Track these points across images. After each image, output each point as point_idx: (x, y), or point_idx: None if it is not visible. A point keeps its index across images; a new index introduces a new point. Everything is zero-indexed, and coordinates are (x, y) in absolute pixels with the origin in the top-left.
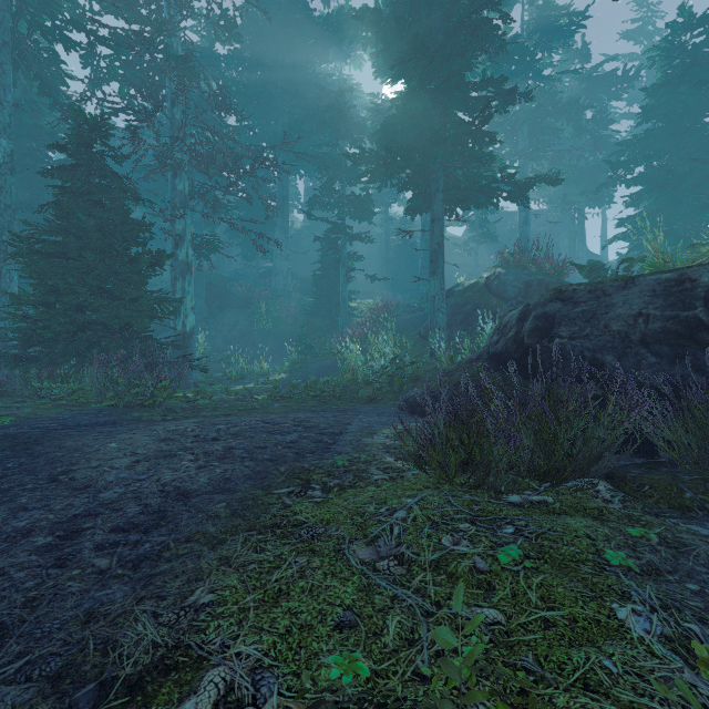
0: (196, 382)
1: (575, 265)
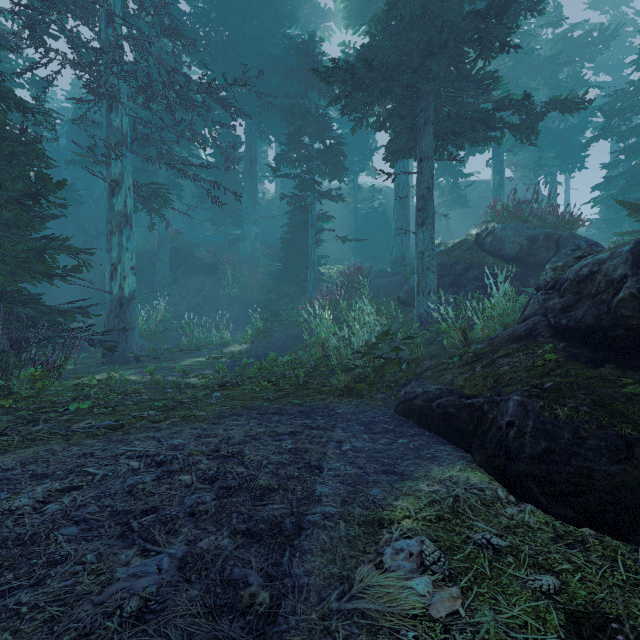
0: (138, 356)
1: (624, 204)
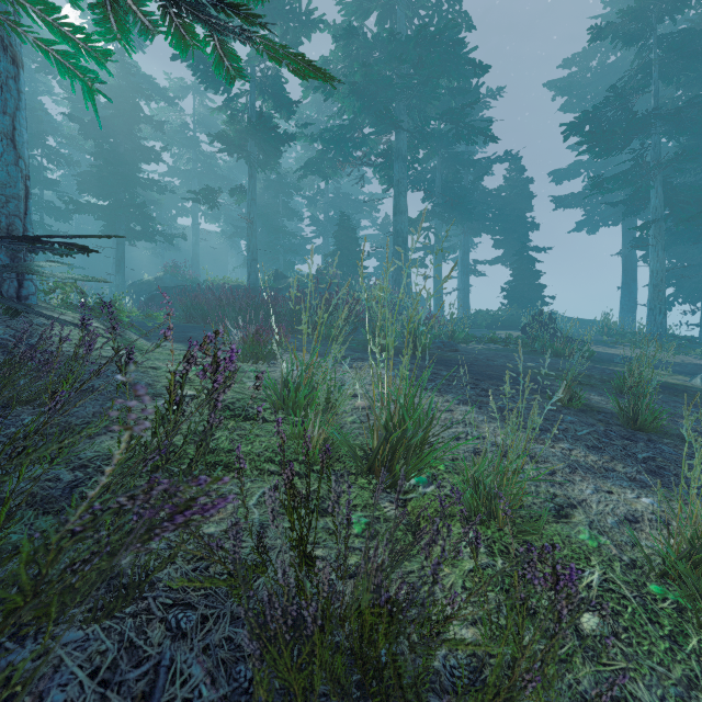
0: None
1: (187, 279)
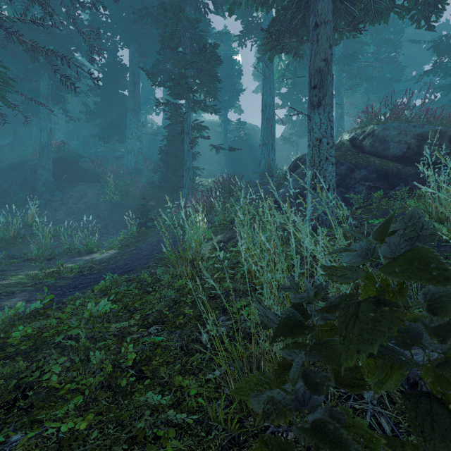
0: None
1: None
